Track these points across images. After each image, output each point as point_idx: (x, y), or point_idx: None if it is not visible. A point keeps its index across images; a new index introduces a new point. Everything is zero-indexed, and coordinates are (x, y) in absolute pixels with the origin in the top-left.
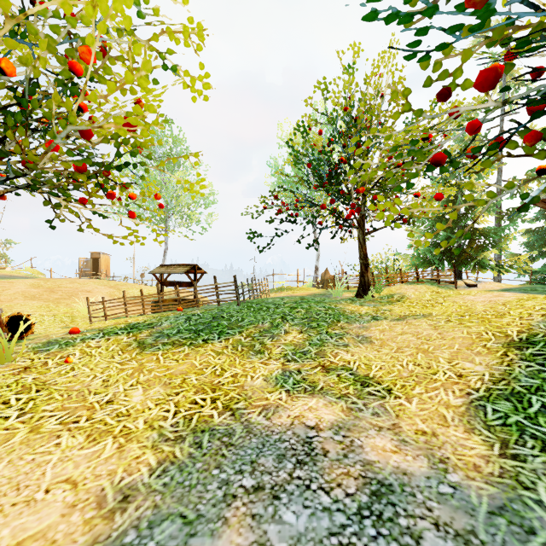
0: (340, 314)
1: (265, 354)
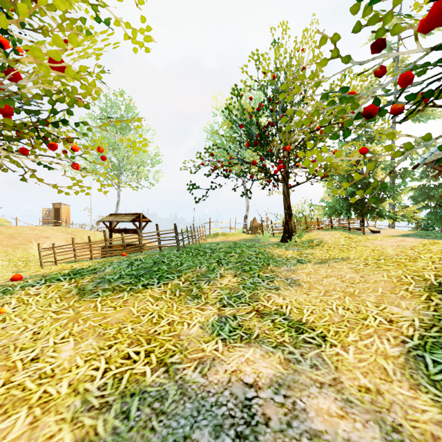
0: (269, 258)
1: (202, 299)
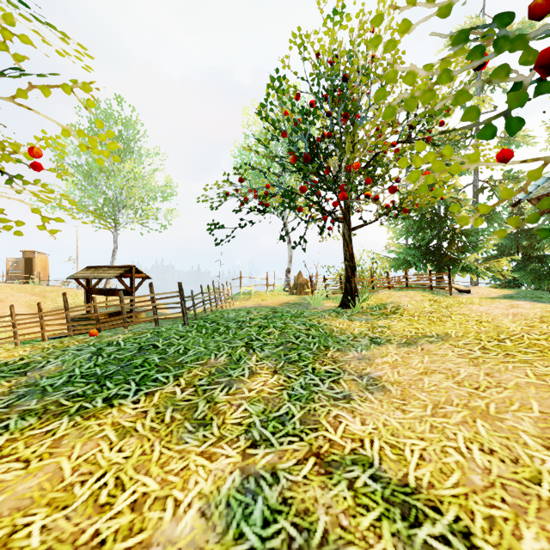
0: (327, 335)
1: (213, 428)
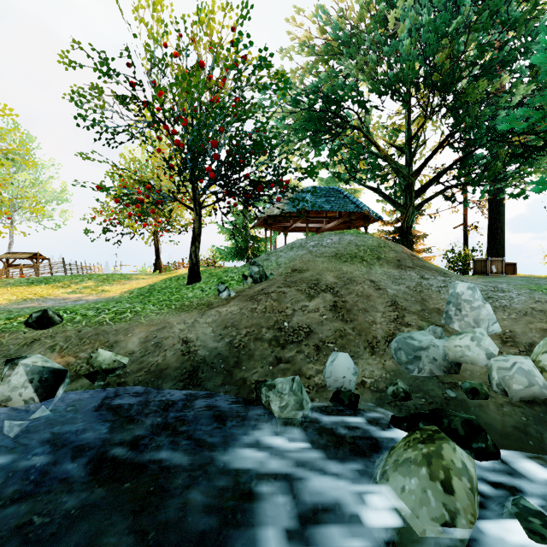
0: (127, 278)
1: (68, 288)
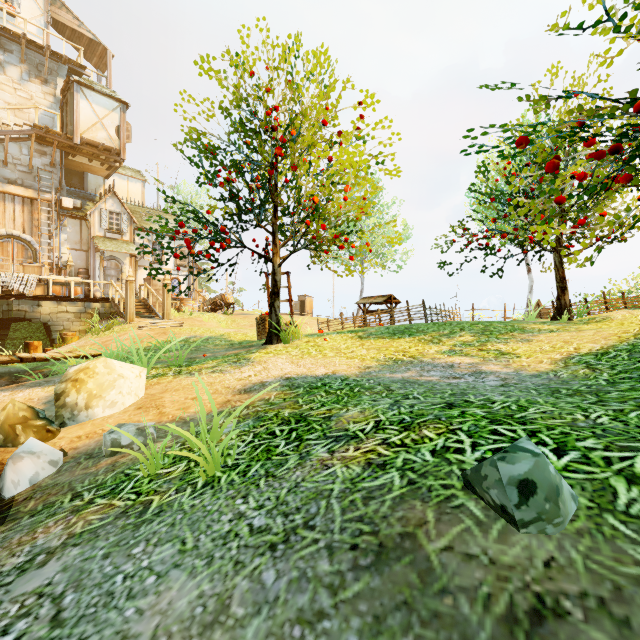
0: (518, 329)
1: (440, 344)
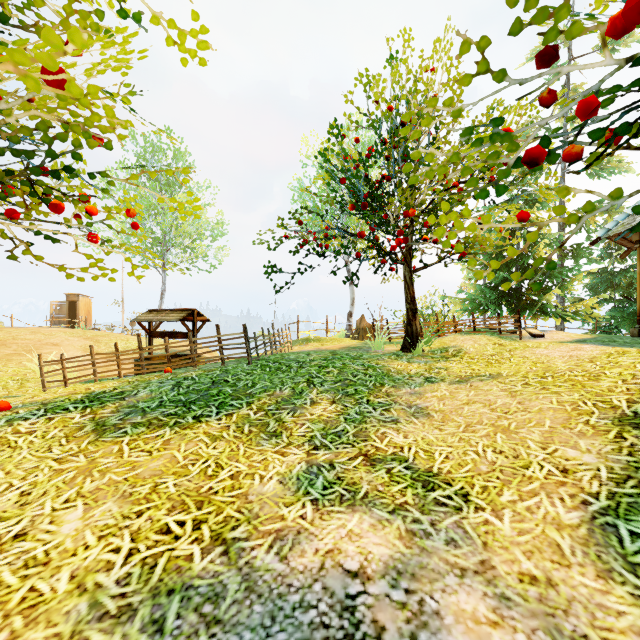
0: (384, 374)
1: (283, 437)
